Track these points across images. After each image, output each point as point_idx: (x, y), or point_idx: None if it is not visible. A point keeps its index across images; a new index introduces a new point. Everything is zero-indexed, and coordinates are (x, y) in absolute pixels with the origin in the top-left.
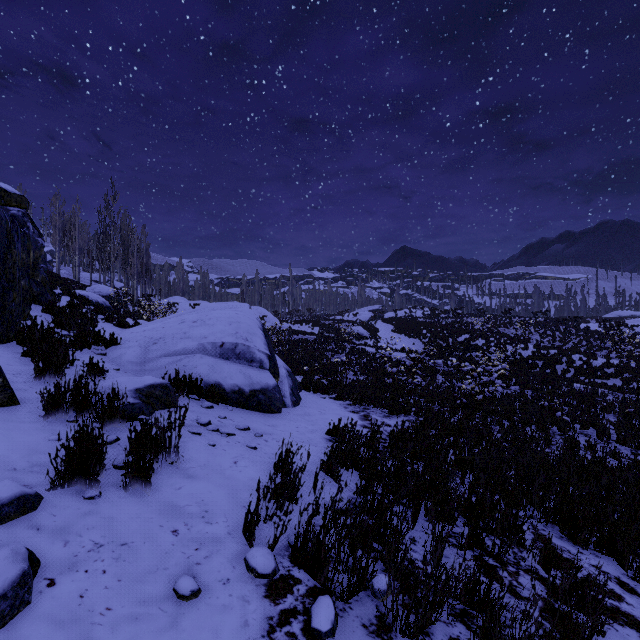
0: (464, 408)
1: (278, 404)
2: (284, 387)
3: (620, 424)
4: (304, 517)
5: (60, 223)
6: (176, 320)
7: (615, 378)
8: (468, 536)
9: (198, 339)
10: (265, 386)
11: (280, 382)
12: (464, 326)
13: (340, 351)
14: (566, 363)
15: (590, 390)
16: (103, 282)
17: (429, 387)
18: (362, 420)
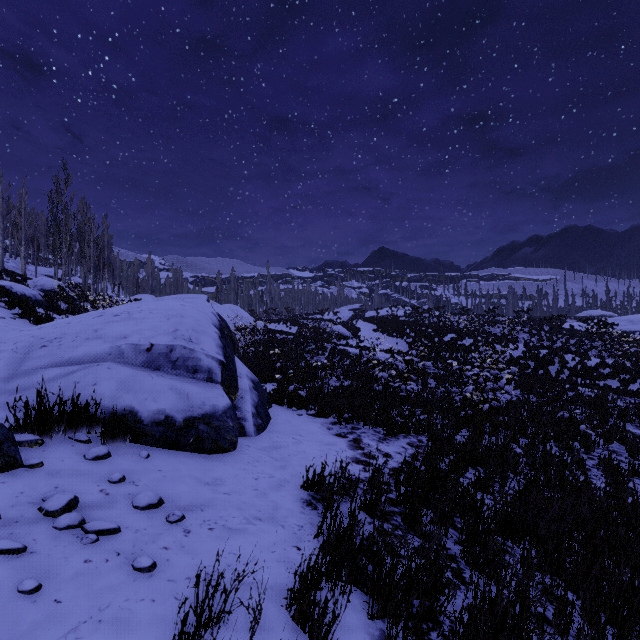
0: (469, 421)
1: (231, 436)
2: (245, 405)
3: None
4: None
5: (4, 209)
6: (93, 313)
7: (612, 379)
8: None
9: (113, 339)
10: (210, 410)
11: (240, 398)
12: (448, 325)
13: (320, 352)
14: (559, 363)
15: (599, 395)
16: (55, 276)
17: (423, 394)
18: (352, 449)
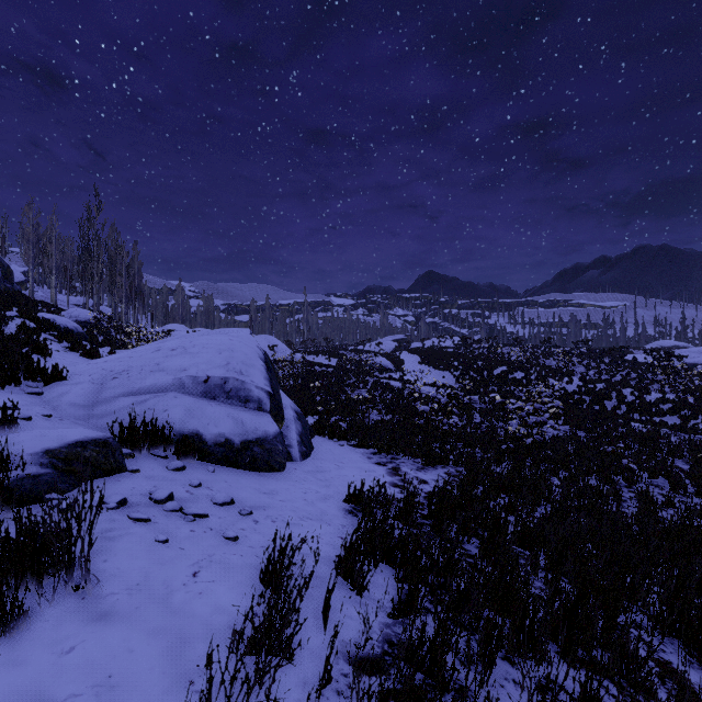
0: (511, 454)
1: (280, 459)
2: (290, 434)
3: (695, 472)
4: (303, 694)
5: (34, 237)
6: (150, 347)
7: (672, 415)
8: (580, 699)
9: (174, 372)
10: (263, 435)
11: (285, 427)
12: (500, 357)
13: (361, 386)
14: (616, 398)
15: (651, 430)
16: (85, 306)
17: (467, 428)
18: (391, 475)
